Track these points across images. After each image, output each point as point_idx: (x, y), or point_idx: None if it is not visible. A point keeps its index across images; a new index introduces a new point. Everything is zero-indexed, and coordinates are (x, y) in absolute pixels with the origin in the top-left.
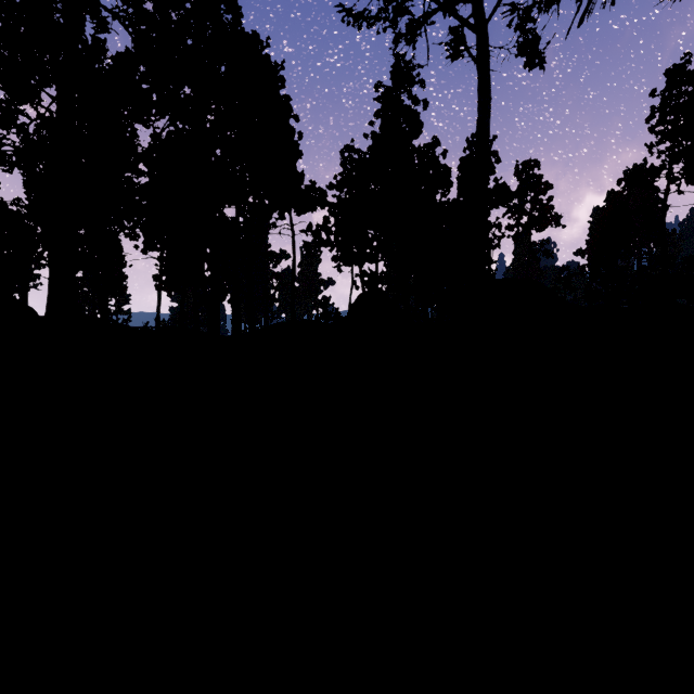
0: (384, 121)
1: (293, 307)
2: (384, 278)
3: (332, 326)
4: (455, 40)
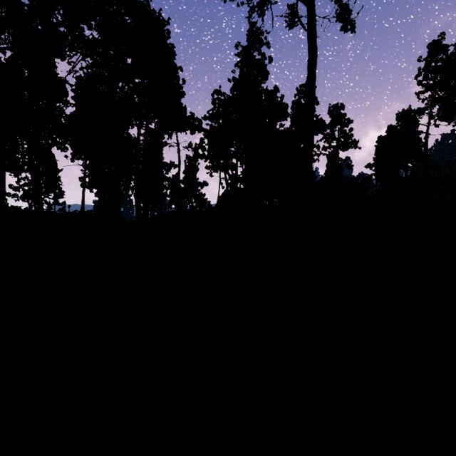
0: (242, 70)
1: (178, 200)
2: (242, 178)
3: (204, 212)
4: (292, 14)
